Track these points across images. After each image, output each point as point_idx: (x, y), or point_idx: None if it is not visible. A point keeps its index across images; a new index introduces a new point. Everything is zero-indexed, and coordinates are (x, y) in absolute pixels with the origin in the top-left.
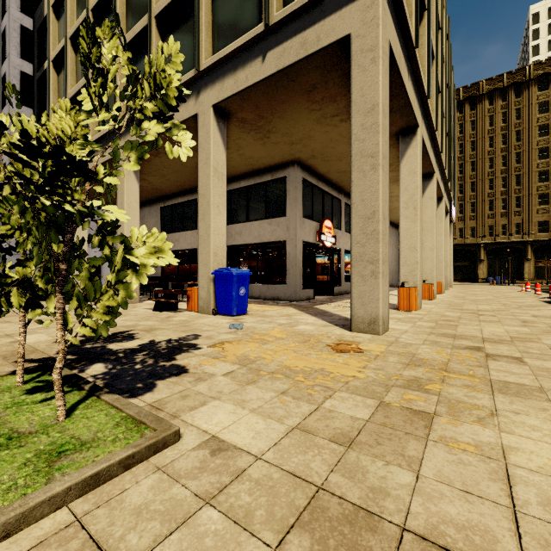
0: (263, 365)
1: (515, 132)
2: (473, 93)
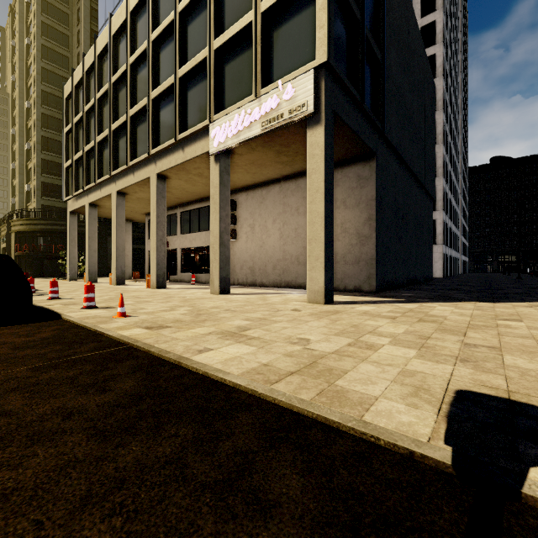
0: None
1: None
2: None
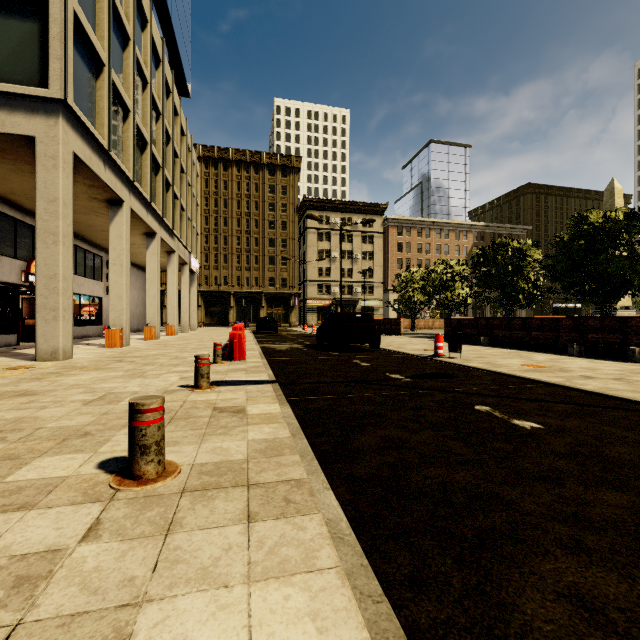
0: None
1: (255, 202)
2: (225, 156)
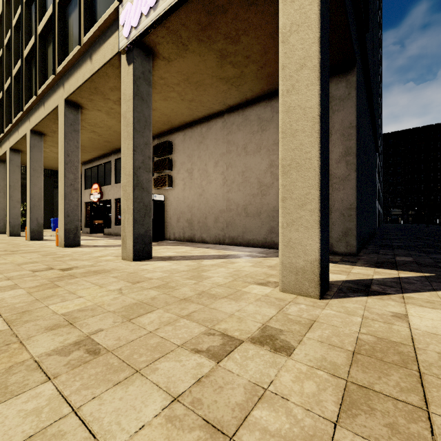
0: None
1: None
2: None
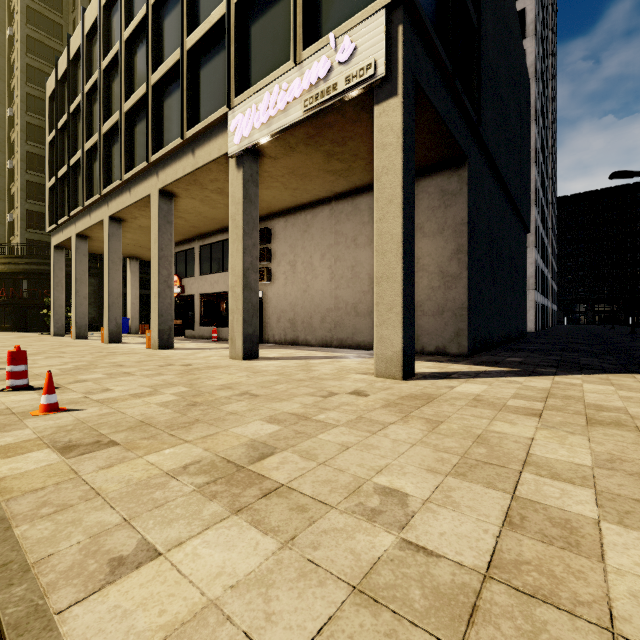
0: None
1: None
2: None
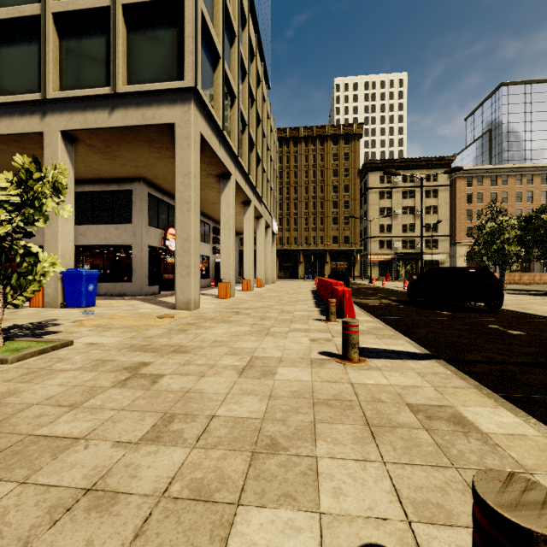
0: (112, 326)
1: (320, 170)
2: (295, 134)
